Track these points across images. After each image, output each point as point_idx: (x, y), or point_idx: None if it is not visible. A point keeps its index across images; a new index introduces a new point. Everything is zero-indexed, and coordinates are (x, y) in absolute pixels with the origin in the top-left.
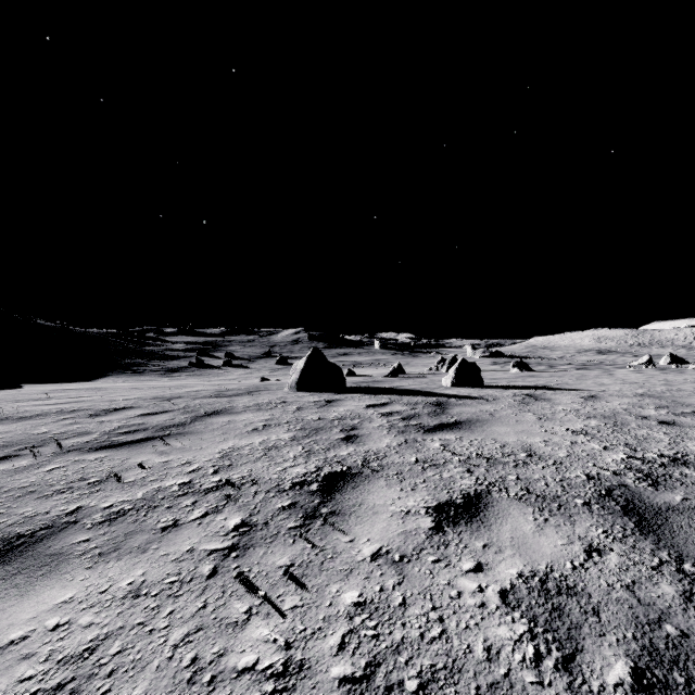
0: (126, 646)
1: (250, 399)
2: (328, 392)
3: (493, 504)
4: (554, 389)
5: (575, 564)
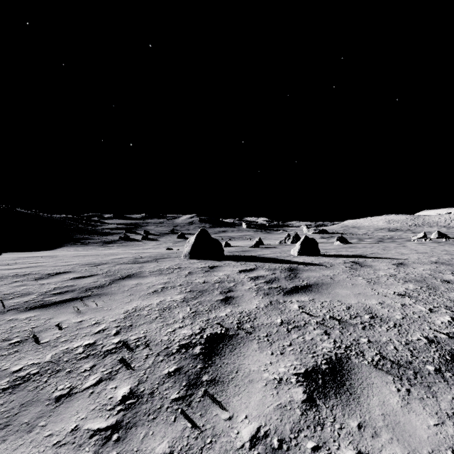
0: None
1: (155, 265)
2: (211, 259)
3: (355, 371)
4: (371, 257)
5: None
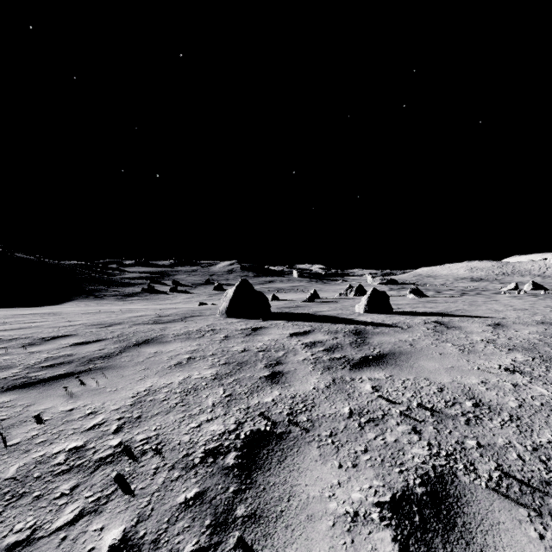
0: None
1: (182, 326)
2: (254, 318)
3: (467, 498)
4: (457, 316)
5: None
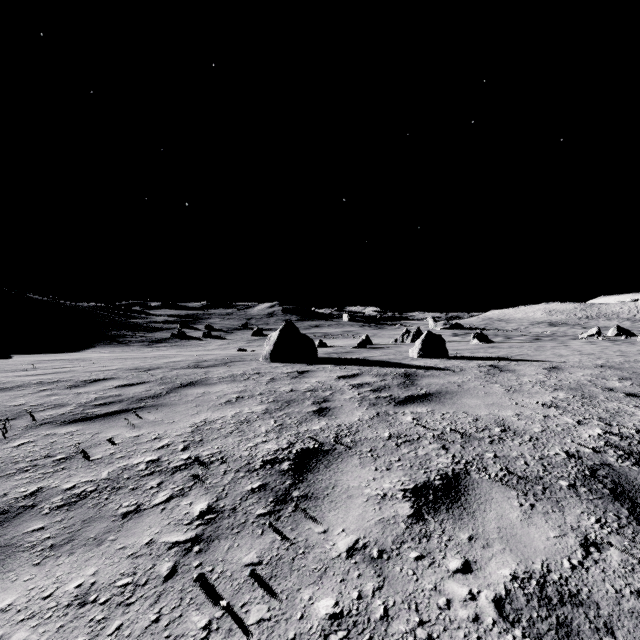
0: None
1: (225, 370)
2: (300, 363)
3: (473, 486)
4: (516, 360)
5: (573, 562)
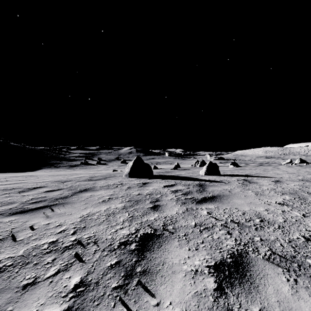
0: None
1: (104, 182)
2: (144, 178)
3: (253, 263)
4: (256, 176)
5: None
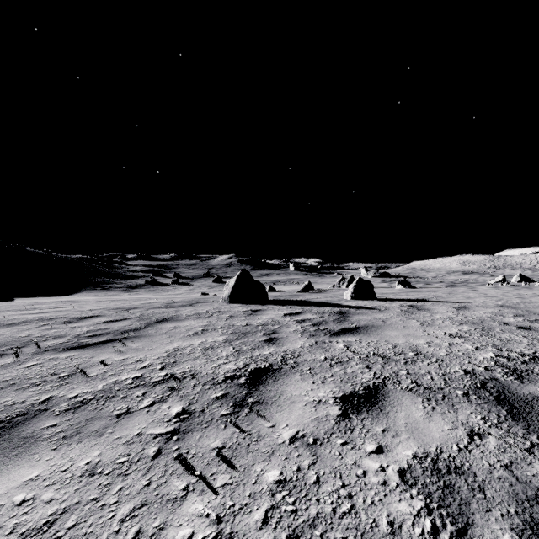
0: (80, 520)
1: (192, 309)
2: (254, 304)
3: (389, 395)
4: (432, 301)
5: (460, 446)
